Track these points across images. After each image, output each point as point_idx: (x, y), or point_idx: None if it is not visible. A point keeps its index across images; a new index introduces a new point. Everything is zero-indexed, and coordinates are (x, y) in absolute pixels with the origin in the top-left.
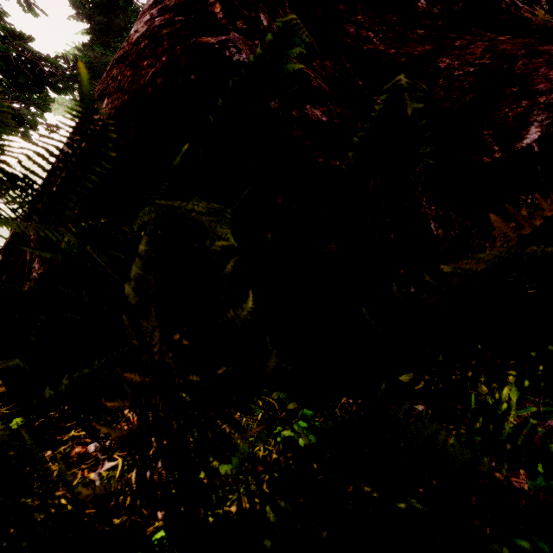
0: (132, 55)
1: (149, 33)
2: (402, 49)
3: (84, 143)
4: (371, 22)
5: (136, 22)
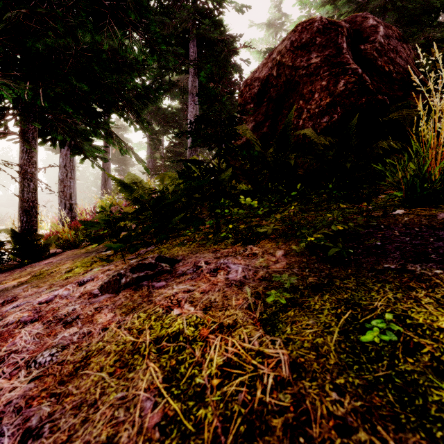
0: (344, 95)
1: (348, 89)
2: (394, 93)
3: (334, 119)
4: (379, 80)
5: (324, 80)
